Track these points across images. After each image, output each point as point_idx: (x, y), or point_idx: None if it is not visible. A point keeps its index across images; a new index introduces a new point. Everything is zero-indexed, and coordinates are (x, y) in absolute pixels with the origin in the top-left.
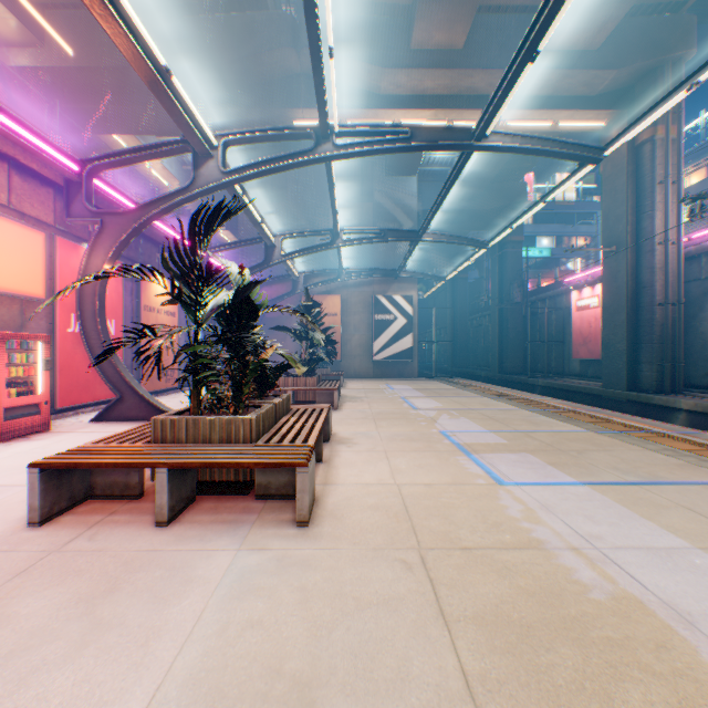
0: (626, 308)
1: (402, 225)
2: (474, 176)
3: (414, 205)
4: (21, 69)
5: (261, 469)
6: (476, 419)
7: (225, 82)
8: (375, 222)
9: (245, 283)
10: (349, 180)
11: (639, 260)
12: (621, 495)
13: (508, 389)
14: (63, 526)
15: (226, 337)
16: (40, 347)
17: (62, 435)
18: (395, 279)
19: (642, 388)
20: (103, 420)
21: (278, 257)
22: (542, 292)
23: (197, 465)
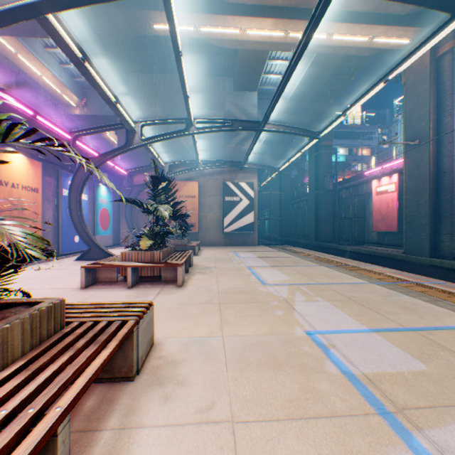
0: (429, 189)
1: None
2: (299, 93)
3: (255, 113)
4: None
5: None
6: (337, 303)
7: None
8: None
9: None
10: (205, 93)
11: (441, 150)
12: None
13: (334, 257)
14: None
15: None
16: None
17: None
18: (240, 170)
19: (443, 255)
20: None
21: (138, 141)
22: (346, 182)
23: None
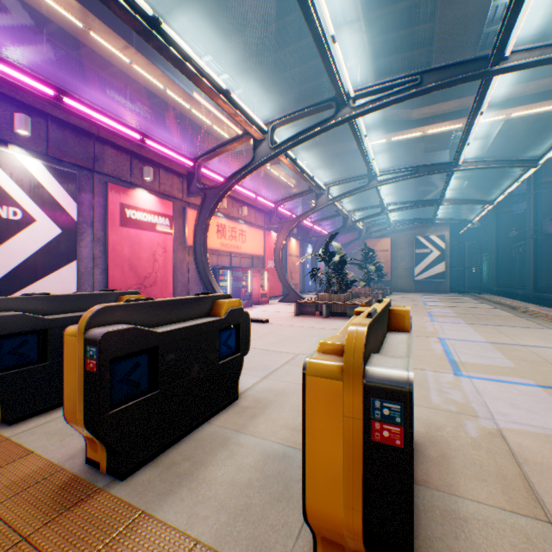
0: None
1: (436, 185)
2: (499, 140)
3: None
4: (236, 152)
5: (348, 309)
6: (454, 310)
7: (321, 136)
8: (415, 187)
9: (339, 250)
10: (396, 161)
11: None
12: (475, 325)
13: (512, 301)
14: (301, 317)
15: (336, 271)
16: (266, 274)
17: (274, 304)
18: (431, 224)
19: None
20: (282, 302)
21: (349, 223)
22: None
23: (332, 304)
